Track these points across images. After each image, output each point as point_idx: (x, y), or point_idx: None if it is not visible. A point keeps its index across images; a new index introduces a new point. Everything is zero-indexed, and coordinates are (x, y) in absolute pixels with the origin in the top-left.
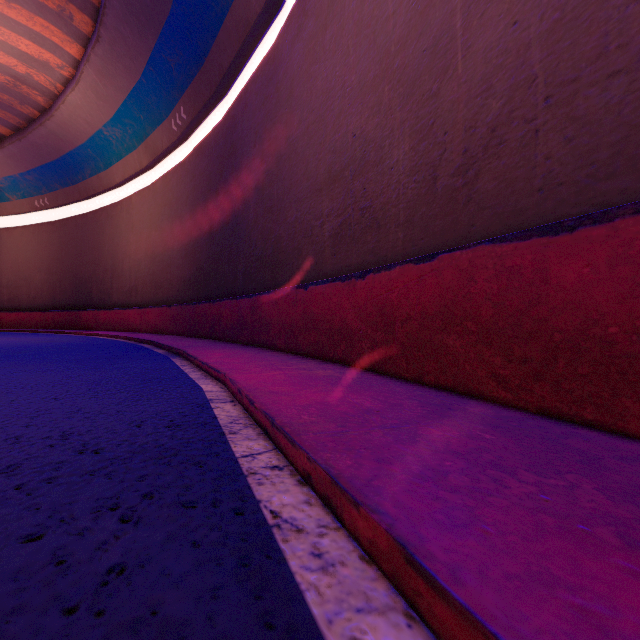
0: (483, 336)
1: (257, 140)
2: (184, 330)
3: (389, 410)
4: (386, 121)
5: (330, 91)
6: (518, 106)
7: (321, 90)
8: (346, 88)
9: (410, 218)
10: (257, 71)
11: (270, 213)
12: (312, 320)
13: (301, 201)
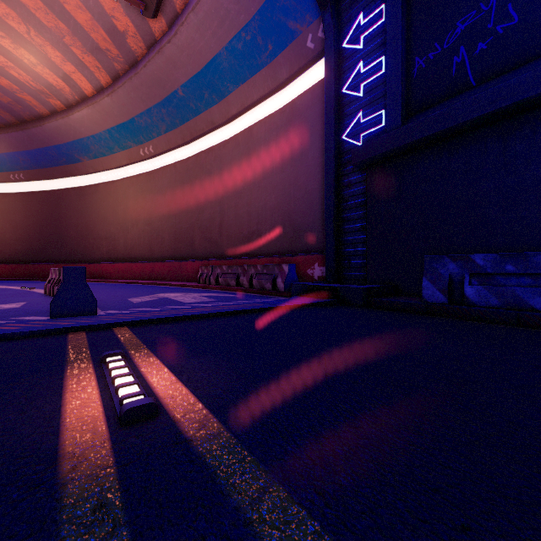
0: (129, 273)
1: (75, 210)
2: (24, 275)
3: (116, 280)
4: (119, 233)
5: (106, 217)
6: (135, 245)
7: (103, 215)
8: (110, 220)
9: (123, 253)
10: (75, 188)
11: (82, 237)
12: (102, 271)
13: (96, 239)
